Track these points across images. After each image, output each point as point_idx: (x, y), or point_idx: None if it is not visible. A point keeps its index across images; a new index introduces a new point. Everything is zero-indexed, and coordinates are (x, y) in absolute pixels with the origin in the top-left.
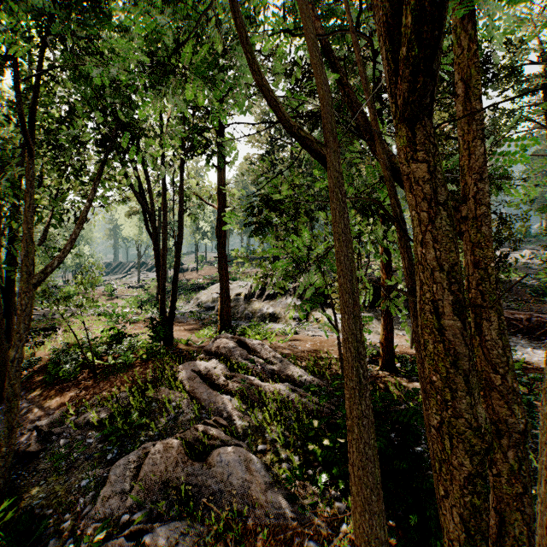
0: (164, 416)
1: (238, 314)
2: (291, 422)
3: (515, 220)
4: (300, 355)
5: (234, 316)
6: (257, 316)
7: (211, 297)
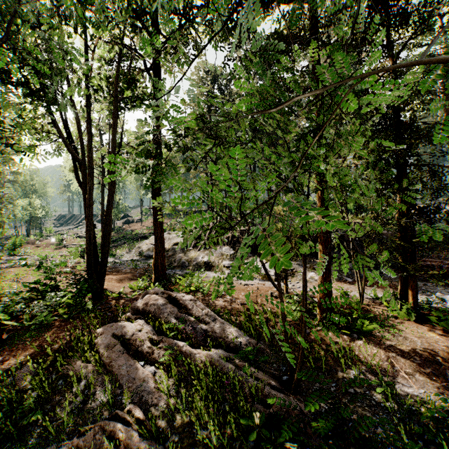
0: (66, 404)
1: (174, 263)
2: (225, 408)
3: (445, 172)
4: (234, 308)
5: (171, 265)
6: (193, 265)
7: (151, 246)
